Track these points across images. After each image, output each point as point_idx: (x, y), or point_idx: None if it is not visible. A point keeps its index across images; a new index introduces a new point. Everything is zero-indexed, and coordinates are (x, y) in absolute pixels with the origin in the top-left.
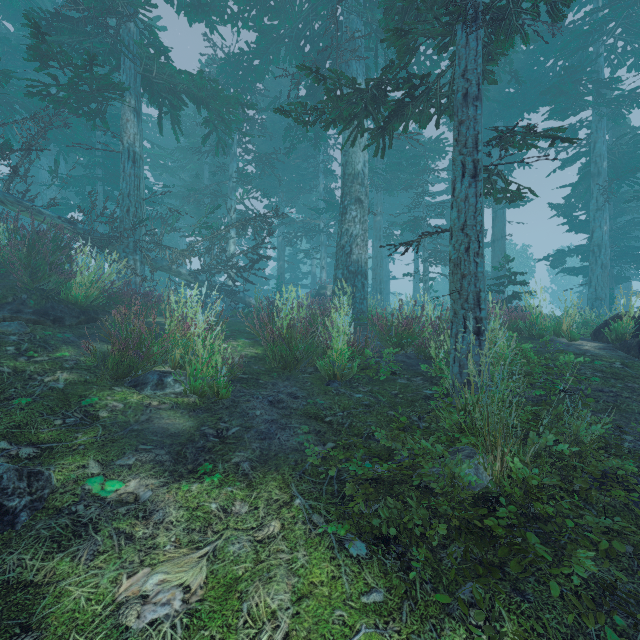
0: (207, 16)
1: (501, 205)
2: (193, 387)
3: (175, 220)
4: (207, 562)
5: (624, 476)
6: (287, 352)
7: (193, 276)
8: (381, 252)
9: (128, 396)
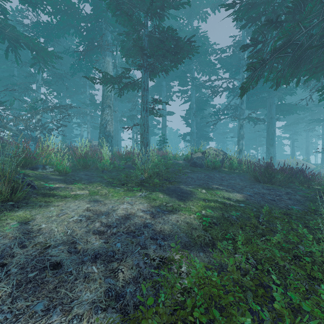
0: (35, 8)
1: (165, 114)
2: (58, 169)
3: (14, 102)
4: (87, 190)
5: (168, 176)
6: (86, 161)
7: (19, 131)
8: (118, 127)
9: (33, 171)
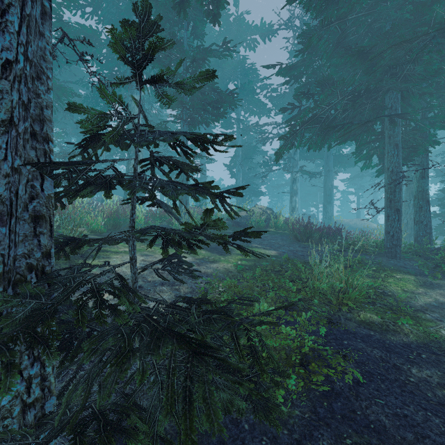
0: None
1: (204, 161)
2: (93, 228)
3: None
4: None
5: None
6: (118, 221)
7: None
8: None
9: None
